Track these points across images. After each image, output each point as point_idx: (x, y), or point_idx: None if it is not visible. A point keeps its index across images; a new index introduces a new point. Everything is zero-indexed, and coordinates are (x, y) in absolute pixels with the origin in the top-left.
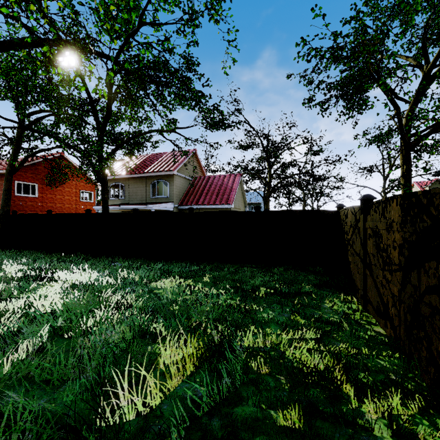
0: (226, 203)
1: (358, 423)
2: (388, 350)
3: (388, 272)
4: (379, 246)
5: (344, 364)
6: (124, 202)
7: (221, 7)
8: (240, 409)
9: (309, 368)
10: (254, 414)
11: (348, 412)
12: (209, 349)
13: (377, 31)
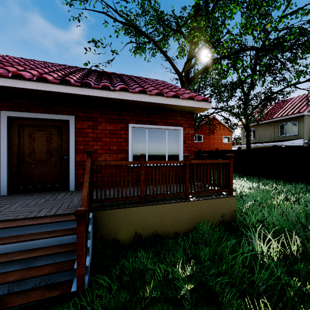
0: None
1: None
2: None
3: None
4: None
5: None
6: (255, 141)
7: None
8: None
9: None
10: None
11: None
12: None
13: None
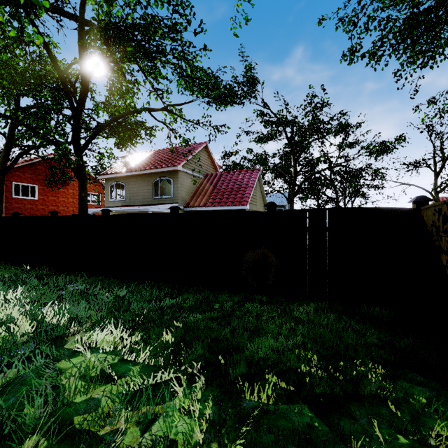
0: (240, 203)
1: None
2: None
3: None
4: None
5: None
6: (124, 204)
7: None
8: None
9: None
10: None
11: None
12: None
13: None
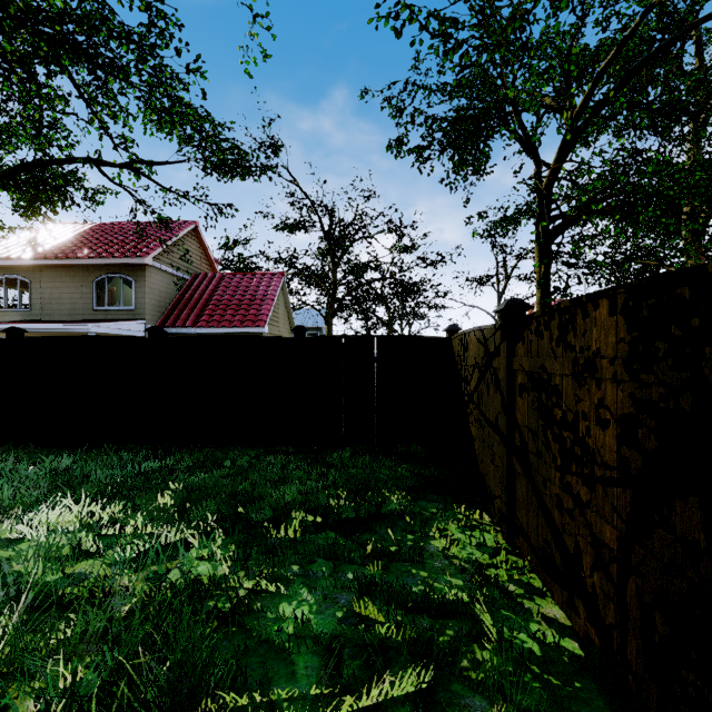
0: (254, 324)
1: None
2: (596, 700)
3: (579, 480)
4: (552, 413)
5: None
6: (28, 317)
7: None
8: None
9: None
10: None
11: None
12: None
13: None
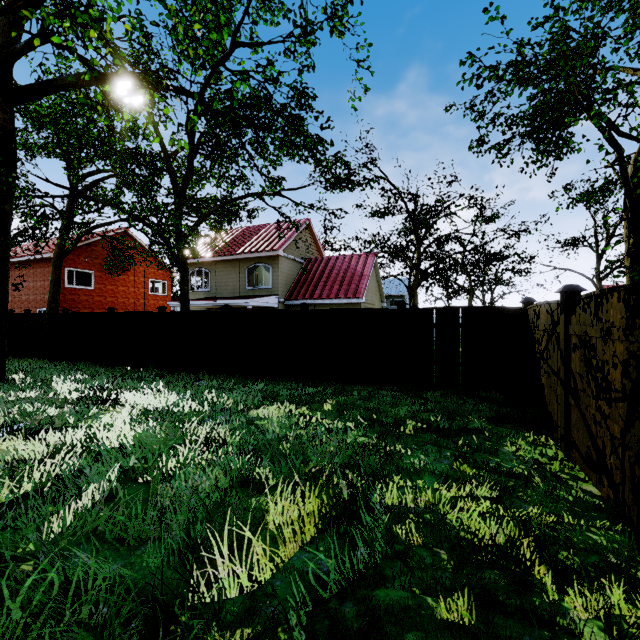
0: (354, 296)
1: (558, 623)
2: (604, 520)
3: (604, 402)
4: (591, 362)
5: (536, 537)
6: (209, 295)
7: (347, 13)
8: (383, 592)
9: (482, 541)
10: (402, 600)
11: (542, 606)
12: (336, 506)
13: (586, 37)
